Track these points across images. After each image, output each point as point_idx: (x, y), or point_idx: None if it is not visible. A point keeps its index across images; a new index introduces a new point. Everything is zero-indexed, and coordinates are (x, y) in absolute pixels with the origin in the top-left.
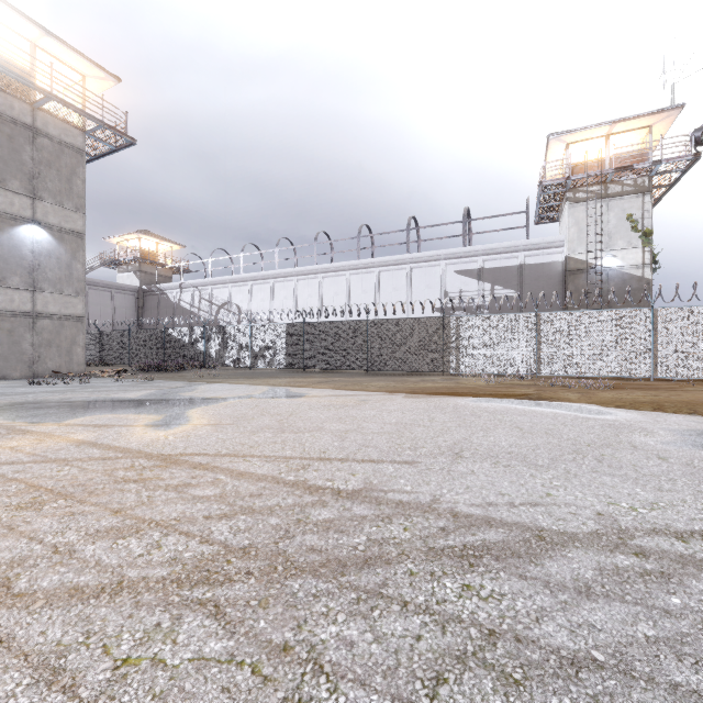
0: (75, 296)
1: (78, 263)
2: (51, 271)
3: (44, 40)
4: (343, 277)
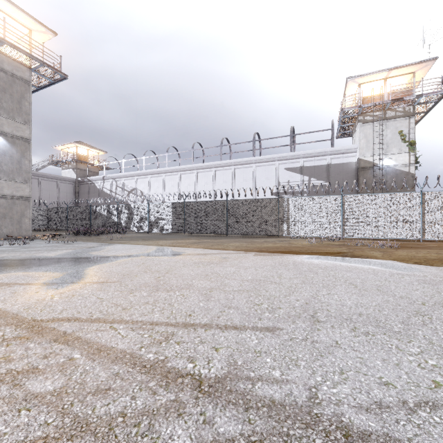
0: (23, 182)
1: (26, 160)
2: (5, 165)
3: None
4: (211, 172)
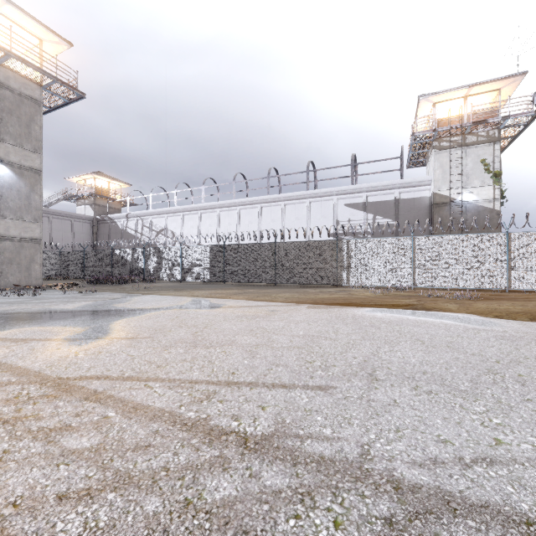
0: (33, 222)
1: (36, 194)
2: (12, 201)
3: (5, 7)
4: (256, 209)
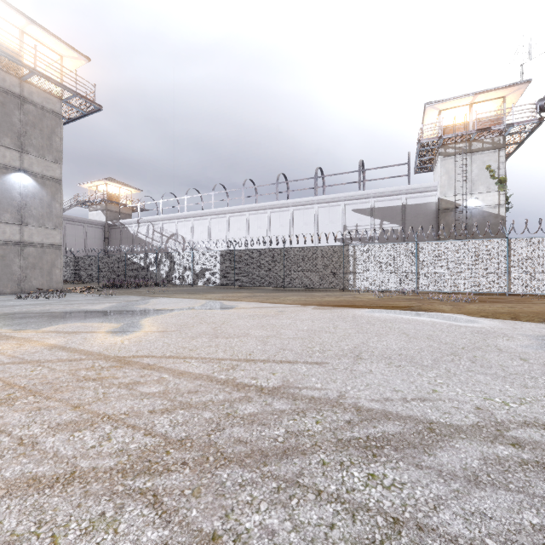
0: (54, 229)
1: (57, 203)
2: (35, 209)
3: (30, 27)
4: (265, 214)
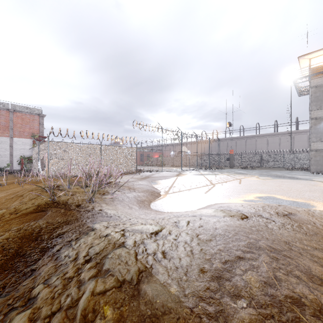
0: None
1: None
2: None
3: None
4: None
